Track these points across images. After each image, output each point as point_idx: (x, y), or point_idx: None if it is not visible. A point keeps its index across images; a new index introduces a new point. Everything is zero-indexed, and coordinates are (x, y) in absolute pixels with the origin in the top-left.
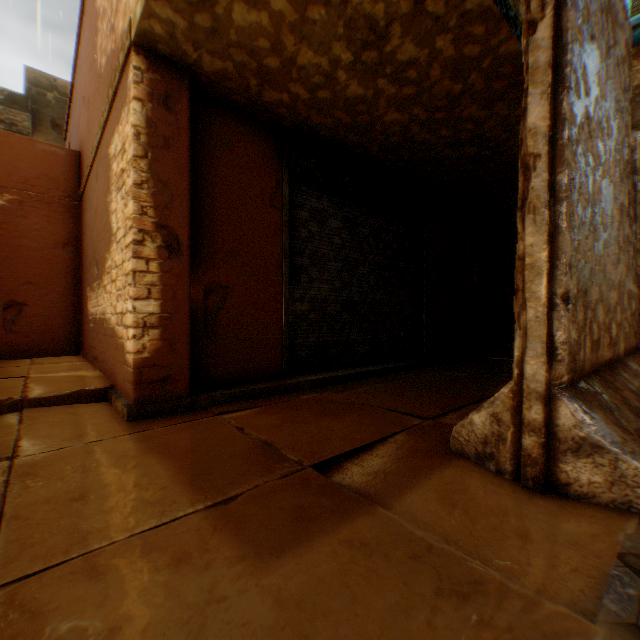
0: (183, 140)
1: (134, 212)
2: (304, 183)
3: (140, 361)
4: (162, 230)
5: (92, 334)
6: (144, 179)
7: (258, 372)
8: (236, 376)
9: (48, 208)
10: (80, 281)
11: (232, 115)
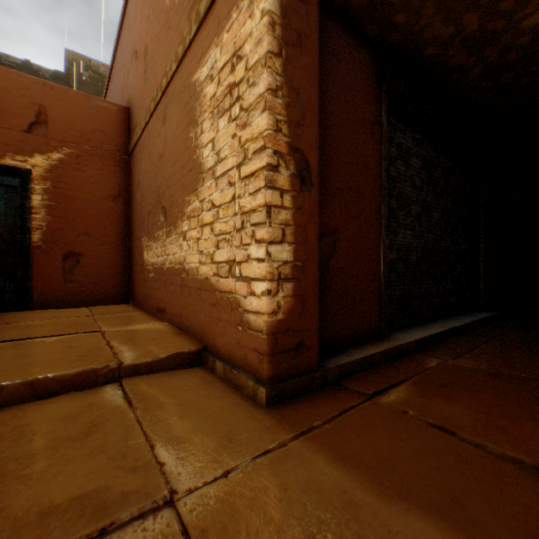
0: (313, 40)
1: (268, 127)
2: (392, 115)
3: (274, 325)
4: (294, 153)
5: (151, 284)
6: (278, 85)
7: (361, 331)
8: (343, 337)
9: (100, 162)
10: (128, 232)
11: (340, 26)
